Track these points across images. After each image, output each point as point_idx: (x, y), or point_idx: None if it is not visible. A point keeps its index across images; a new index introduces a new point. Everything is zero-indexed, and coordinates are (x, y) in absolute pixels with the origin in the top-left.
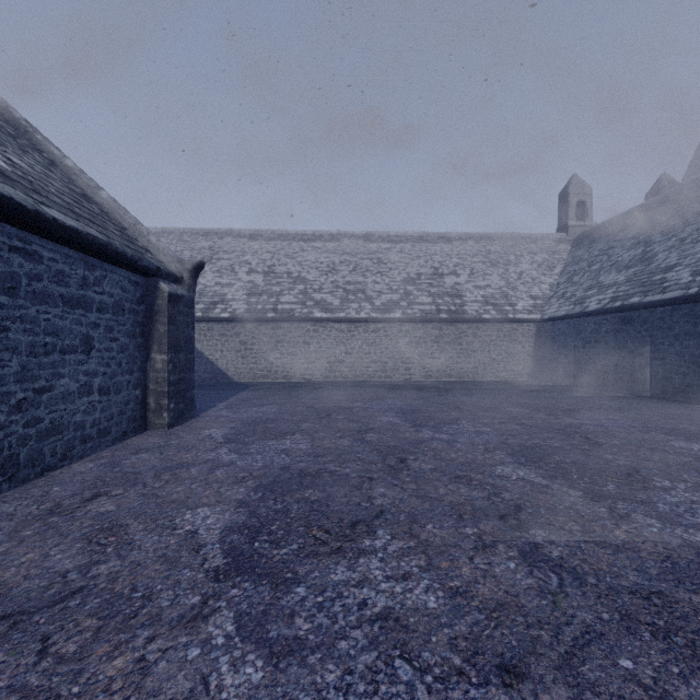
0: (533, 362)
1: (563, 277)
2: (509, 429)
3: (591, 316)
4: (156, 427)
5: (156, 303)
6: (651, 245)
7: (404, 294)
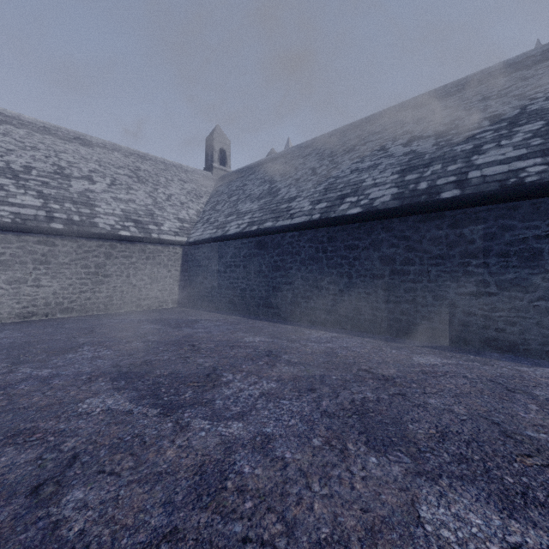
0: (179, 287)
1: (209, 206)
2: None
3: (231, 240)
4: None
5: None
6: (275, 183)
7: None
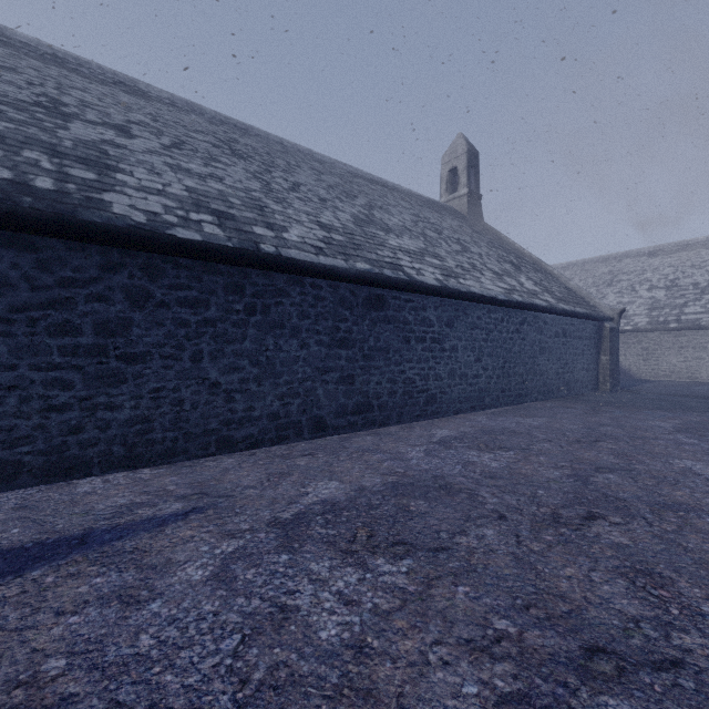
0: None
1: None
2: None
3: None
4: (603, 390)
5: (603, 333)
6: None
7: None
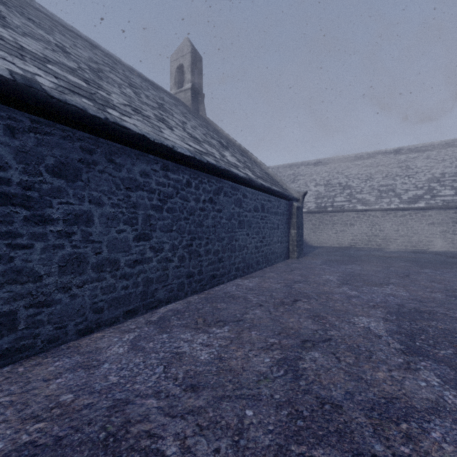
0: None
1: None
2: None
3: None
4: (292, 258)
5: (292, 210)
6: None
7: (427, 190)
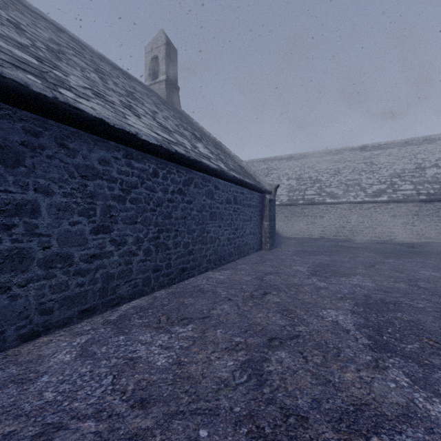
0: None
1: None
2: None
3: None
4: (265, 249)
5: (265, 203)
6: None
7: (389, 184)
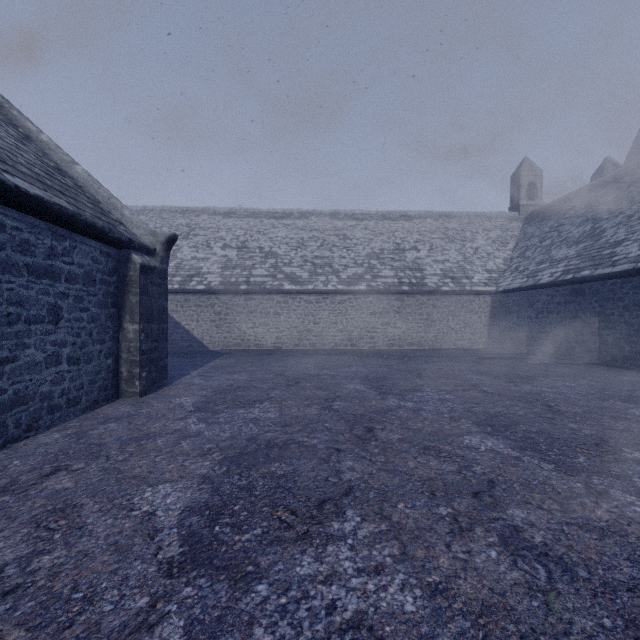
0: (488, 331)
1: (516, 252)
2: (471, 396)
3: (543, 288)
4: (129, 395)
5: (129, 274)
6: (599, 222)
7: (368, 268)
